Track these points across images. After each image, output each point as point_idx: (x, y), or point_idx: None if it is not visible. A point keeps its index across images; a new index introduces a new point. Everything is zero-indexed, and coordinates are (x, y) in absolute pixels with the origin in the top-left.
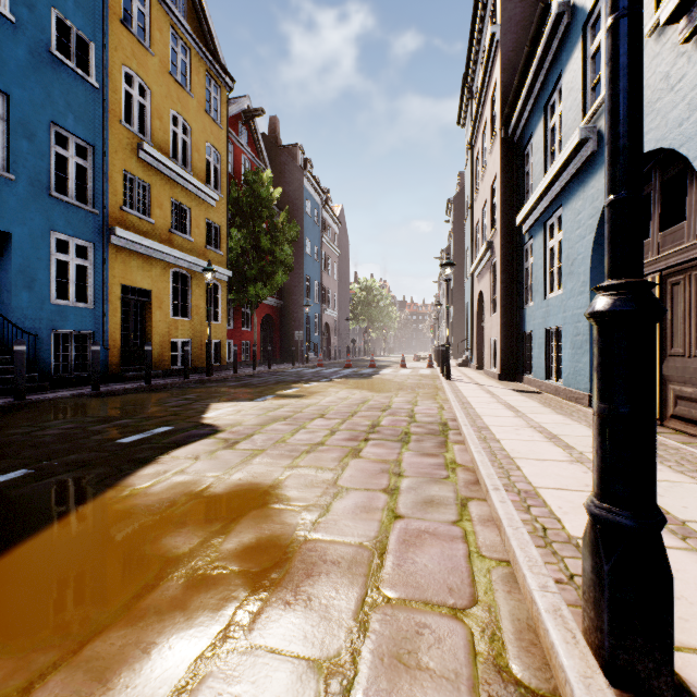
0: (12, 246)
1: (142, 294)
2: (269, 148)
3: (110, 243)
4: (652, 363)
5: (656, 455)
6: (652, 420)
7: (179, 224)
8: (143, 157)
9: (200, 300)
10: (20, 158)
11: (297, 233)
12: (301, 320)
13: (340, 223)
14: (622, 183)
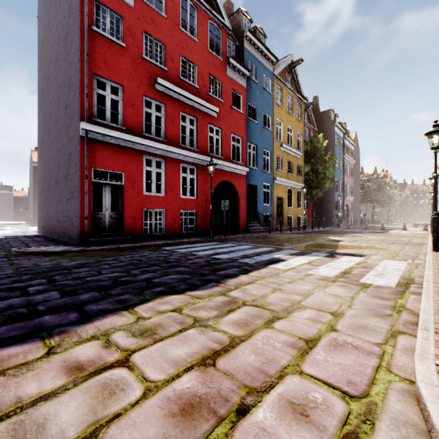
0: (257, 189)
1: (280, 199)
2: (314, 115)
3: (273, 183)
4: (437, 220)
5: (438, 229)
6: (437, 226)
7: (289, 170)
8: (281, 149)
9: (295, 199)
10: (258, 163)
11: (335, 161)
12: (332, 204)
13: (354, 144)
14: (434, 203)
